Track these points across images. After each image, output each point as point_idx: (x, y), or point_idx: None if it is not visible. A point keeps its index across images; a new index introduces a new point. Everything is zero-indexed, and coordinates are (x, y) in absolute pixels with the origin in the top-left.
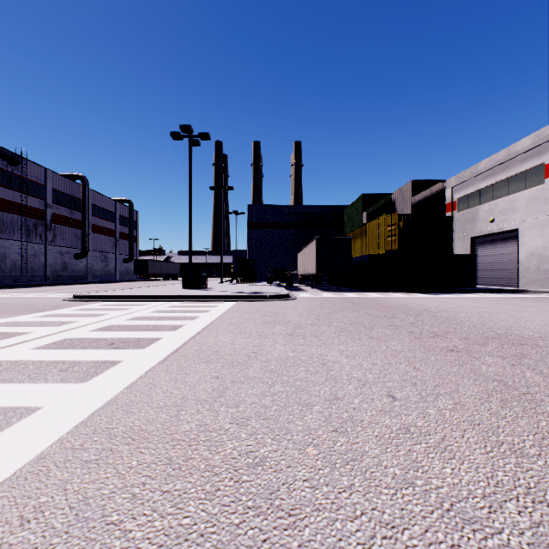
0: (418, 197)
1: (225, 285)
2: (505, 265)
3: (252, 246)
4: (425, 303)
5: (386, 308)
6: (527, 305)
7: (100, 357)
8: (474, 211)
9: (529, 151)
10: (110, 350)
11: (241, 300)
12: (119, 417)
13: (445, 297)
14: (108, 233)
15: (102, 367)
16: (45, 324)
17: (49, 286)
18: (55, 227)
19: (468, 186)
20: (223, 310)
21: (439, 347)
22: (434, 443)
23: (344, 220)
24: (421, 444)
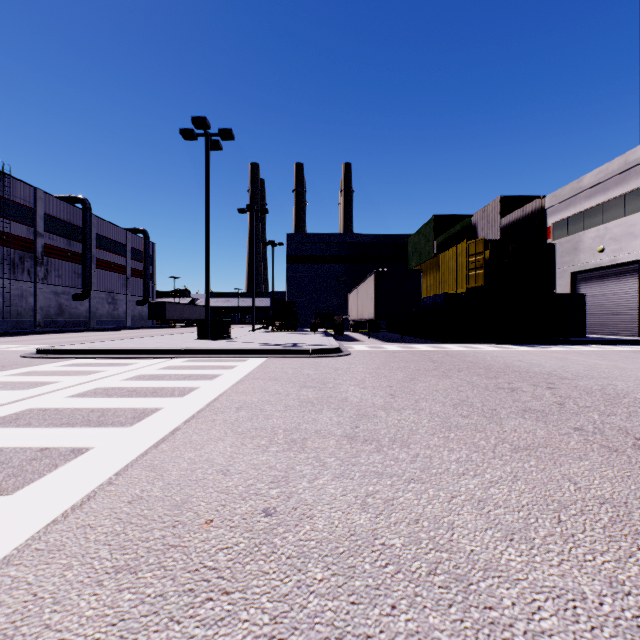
0: (505, 220)
1: (256, 333)
2: (620, 308)
3: (292, 285)
4: (537, 361)
5: (488, 370)
6: None
7: None
8: (576, 239)
9: None
10: None
11: (272, 357)
12: None
13: (555, 351)
14: (117, 270)
15: None
16: None
17: (35, 334)
18: (48, 261)
19: (568, 207)
20: (241, 374)
21: None
22: None
23: (408, 251)
24: None
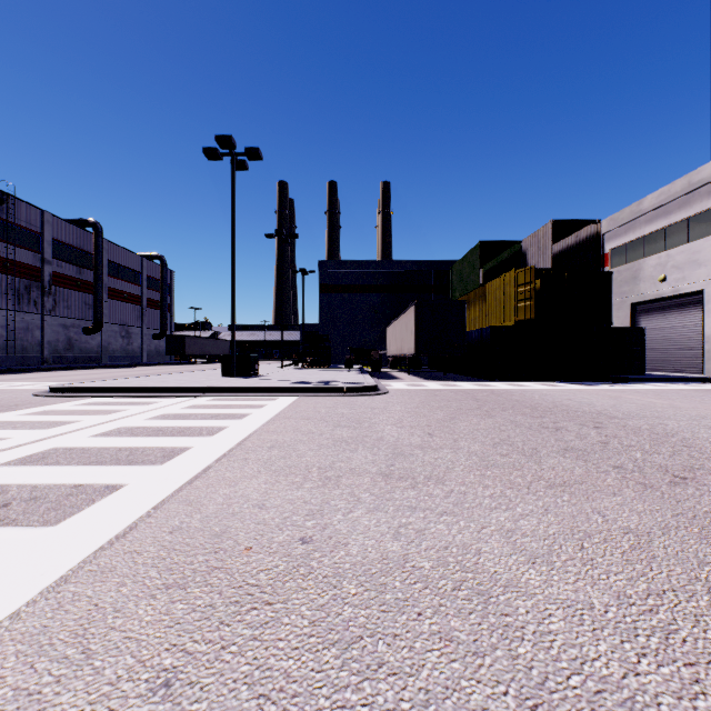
0: (558, 247)
1: (286, 370)
2: (683, 342)
3: (325, 317)
4: (588, 400)
5: (534, 410)
6: None
7: None
8: (636, 267)
9: None
10: None
11: (304, 395)
12: None
13: (610, 389)
14: (131, 300)
15: None
16: None
17: (43, 371)
18: (56, 291)
19: (627, 232)
20: (271, 413)
21: None
22: None
23: (452, 279)
24: None
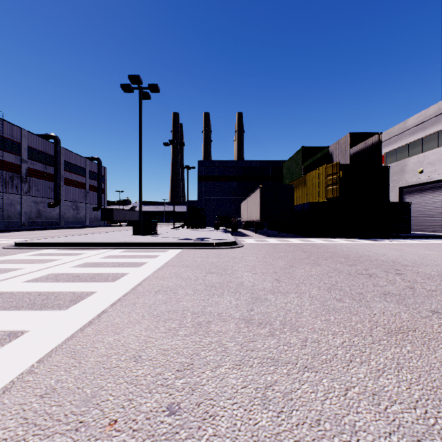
0: (352, 150)
1: (176, 230)
2: (434, 212)
3: (202, 196)
4: (381, 251)
5: (347, 259)
6: None
7: None
8: (403, 163)
9: None
10: None
11: (186, 248)
12: None
13: (391, 243)
14: (79, 186)
15: None
16: None
17: (20, 231)
18: (30, 180)
19: (396, 141)
20: (162, 262)
21: None
22: None
23: (283, 172)
24: None
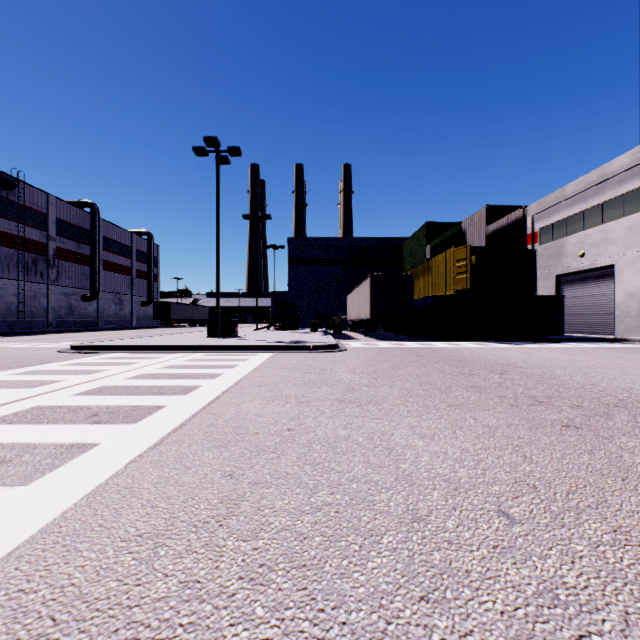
0: (492, 227)
1: (260, 332)
2: (598, 309)
3: (293, 286)
4: (507, 355)
5: (460, 362)
6: (637, 358)
7: (69, 437)
8: (560, 244)
9: (629, 170)
10: (87, 425)
11: (278, 352)
12: (51, 562)
13: (529, 347)
14: (123, 271)
15: (64, 455)
16: (18, 385)
17: (50, 333)
18: (59, 264)
19: (553, 214)
20: (254, 364)
21: (548, 421)
22: (615, 635)
23: (403, 254)
24: (592, 638)
